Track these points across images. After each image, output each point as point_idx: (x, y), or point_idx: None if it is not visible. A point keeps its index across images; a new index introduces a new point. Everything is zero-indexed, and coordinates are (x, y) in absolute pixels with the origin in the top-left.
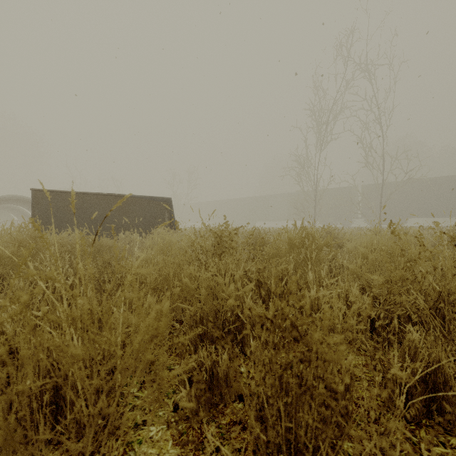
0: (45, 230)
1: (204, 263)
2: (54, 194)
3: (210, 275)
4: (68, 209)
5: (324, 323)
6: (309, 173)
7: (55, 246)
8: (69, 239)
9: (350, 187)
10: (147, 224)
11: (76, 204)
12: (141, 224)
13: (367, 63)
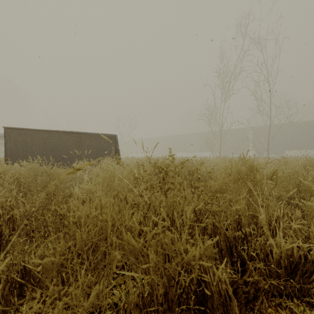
0: (16, 160)
1: (149, 202)
2: (23, 131)
3: (157, 219)
4: (35, 143)
5: (296, 278)
6: (216, 118)
7: (0, 178)
8: (30, 168)
9: (244, 128)
10: (98, 155)
11: (41, 139)
12: (93, 155)
13: (259, 38)
